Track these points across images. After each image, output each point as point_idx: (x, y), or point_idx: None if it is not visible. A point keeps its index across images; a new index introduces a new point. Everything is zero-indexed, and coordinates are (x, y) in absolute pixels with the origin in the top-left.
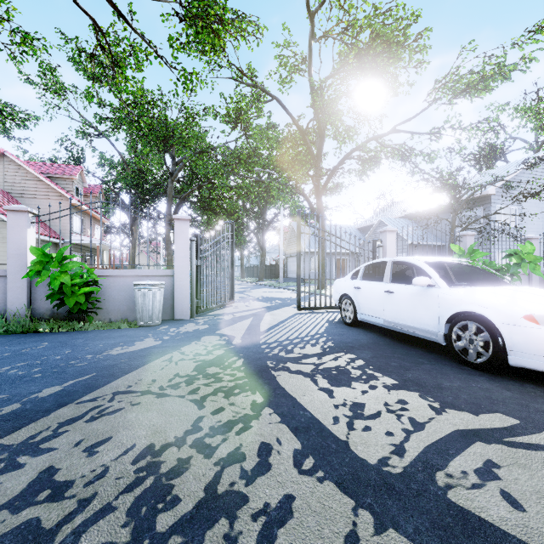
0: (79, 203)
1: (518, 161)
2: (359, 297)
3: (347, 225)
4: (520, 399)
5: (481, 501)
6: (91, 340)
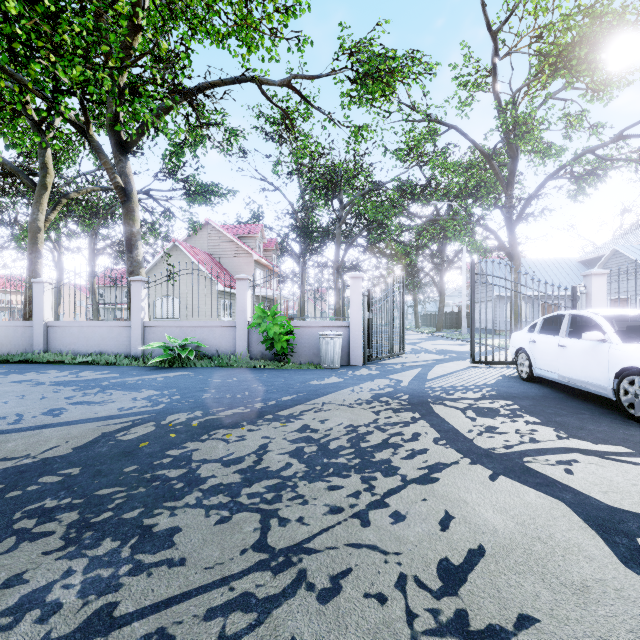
0: (261, 258)
1: None
2: (535, 351)
3: (562, 258)
4: None
5: (546, 468)
6: (294, 375)
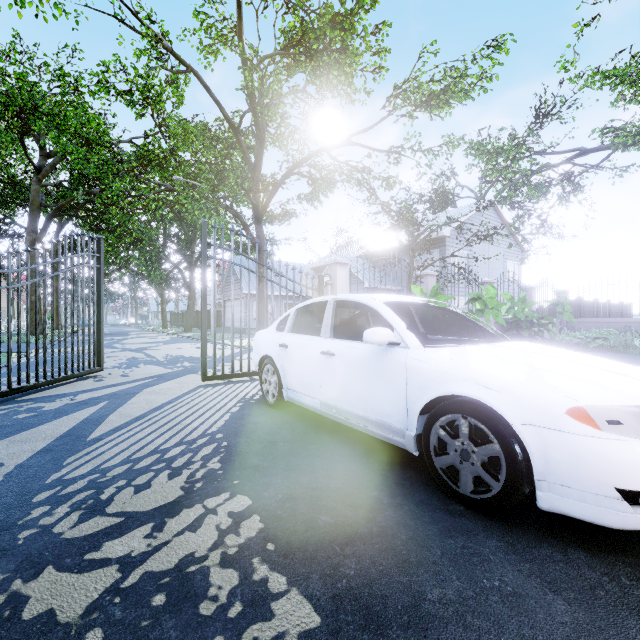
0: None
1: (468, 205)
2: (286, 361)
3: (299, 264)
4: (599, 638)
5: None
6: None
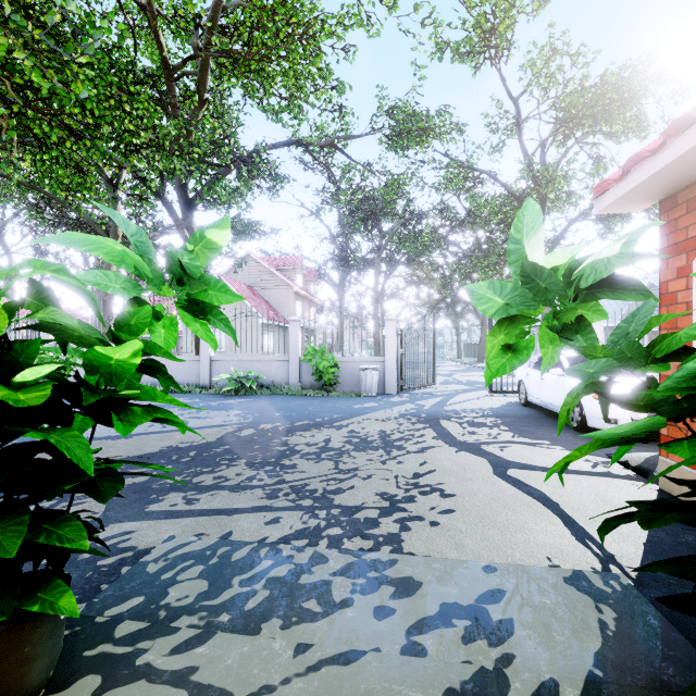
0: (301, 290)
1: None
2: (528, 382)
3: None
4: (572, 440)
5: (490, 448)
6: (339, 401)
